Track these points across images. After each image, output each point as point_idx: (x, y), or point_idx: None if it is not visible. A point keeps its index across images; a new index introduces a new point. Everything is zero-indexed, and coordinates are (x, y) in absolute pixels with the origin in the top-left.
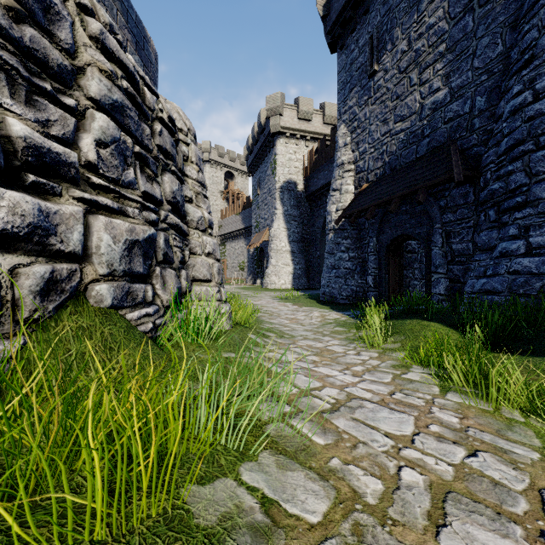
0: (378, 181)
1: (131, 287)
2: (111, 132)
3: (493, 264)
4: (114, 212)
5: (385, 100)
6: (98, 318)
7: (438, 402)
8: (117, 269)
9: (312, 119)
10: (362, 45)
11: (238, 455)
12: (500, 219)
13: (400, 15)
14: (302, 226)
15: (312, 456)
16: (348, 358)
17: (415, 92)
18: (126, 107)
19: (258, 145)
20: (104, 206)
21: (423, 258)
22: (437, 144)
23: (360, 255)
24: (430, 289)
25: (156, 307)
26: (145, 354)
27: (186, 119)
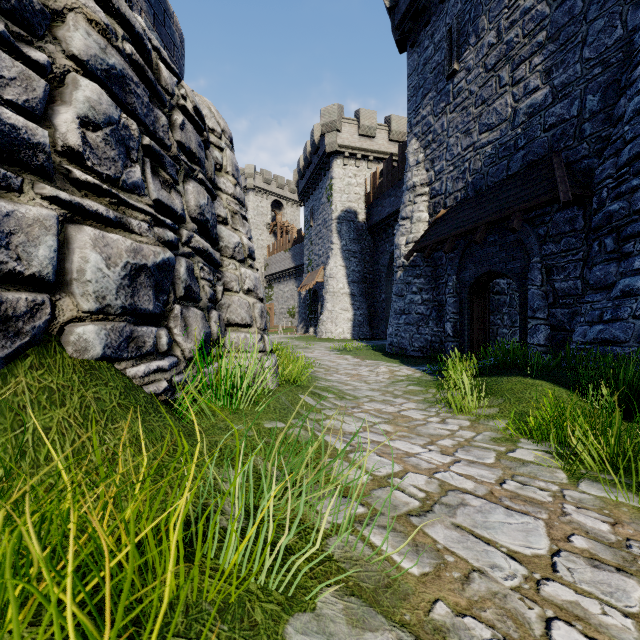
0: (459, 206)
1: (135, 330)
2: (104, 108)
3: (612, 306)
4: (110, 224)
5: (467, 107)
6: (78, 375)
7: (571, 496)
8: (113, 304)
9: (376, 136)
10: (438, 40)
11: (283, 599)
12: (620, 248)
13: (487, 0)
14: (364, 264)
15: (403, 598)
16: (431, 428)
17: (507, 94)
18: (129, 79)
19: (311, 167)
20: (93, 213)
21: (513, 301)
22: (534, 157)
23: (436, 298)
24: (525, 338)
25: (173, 360)
26: (149, 427)
27: (219, 118)
